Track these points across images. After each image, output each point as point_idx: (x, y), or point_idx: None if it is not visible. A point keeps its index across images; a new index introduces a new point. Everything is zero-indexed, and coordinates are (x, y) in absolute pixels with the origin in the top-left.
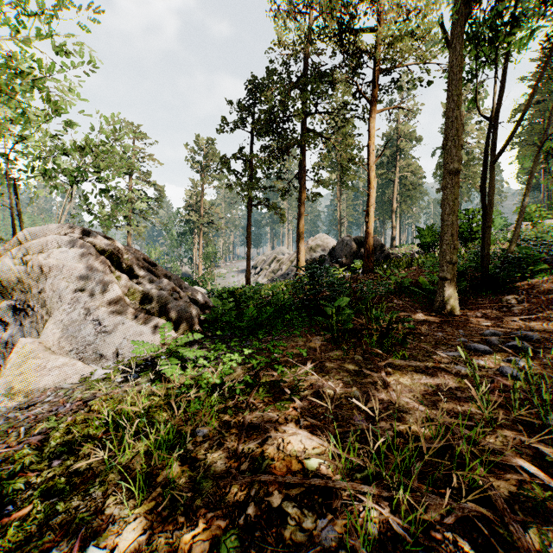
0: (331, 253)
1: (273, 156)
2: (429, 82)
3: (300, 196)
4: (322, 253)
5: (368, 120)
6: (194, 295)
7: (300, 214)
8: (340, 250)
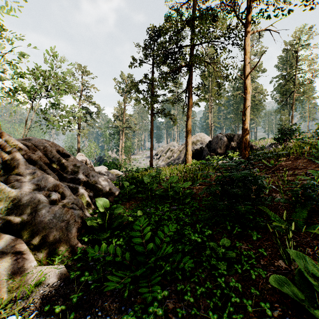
0: (208, 145)
1: (169, 75)
2: (292, 10)
3: (188, 104)
4: (201, 145)
5: (245, 39)
6: (100, 183)
7: (188, 117)
8: (216, 143)
